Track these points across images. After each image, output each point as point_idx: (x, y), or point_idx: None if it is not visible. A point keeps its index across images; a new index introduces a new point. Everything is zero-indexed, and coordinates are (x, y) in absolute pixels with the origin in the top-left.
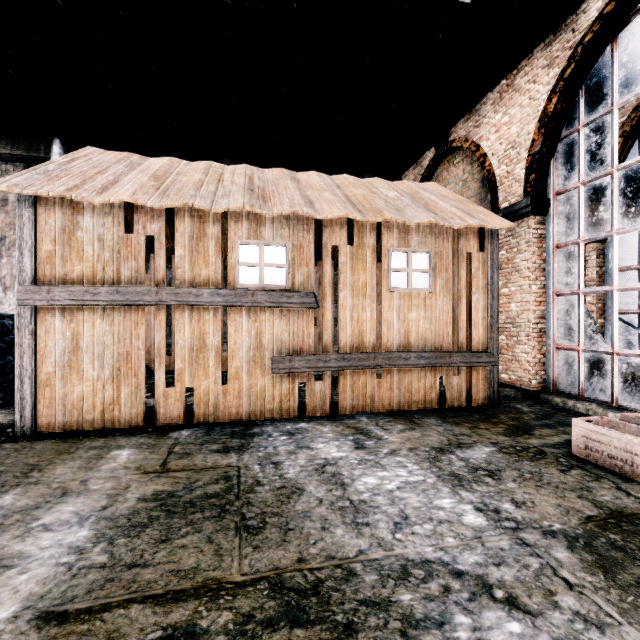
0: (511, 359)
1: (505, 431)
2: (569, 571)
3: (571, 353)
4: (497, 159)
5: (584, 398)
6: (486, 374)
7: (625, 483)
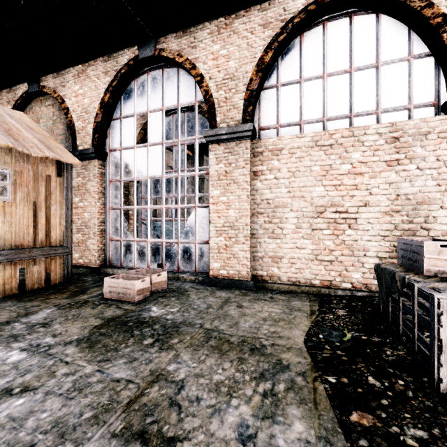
0: (85, 249)
1: (69, 296)
2: (71, 356)
3: (118, 242)
4: (76, 115)
5: (123, 266)
6: (63, 261)
7: (122, 304)
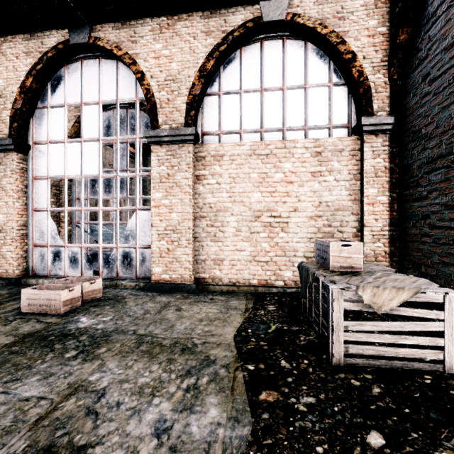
0: None
1: None
2: None
3: (44, 248)
4: None
5: (51, 276)
6: None
7: (44, 317)
